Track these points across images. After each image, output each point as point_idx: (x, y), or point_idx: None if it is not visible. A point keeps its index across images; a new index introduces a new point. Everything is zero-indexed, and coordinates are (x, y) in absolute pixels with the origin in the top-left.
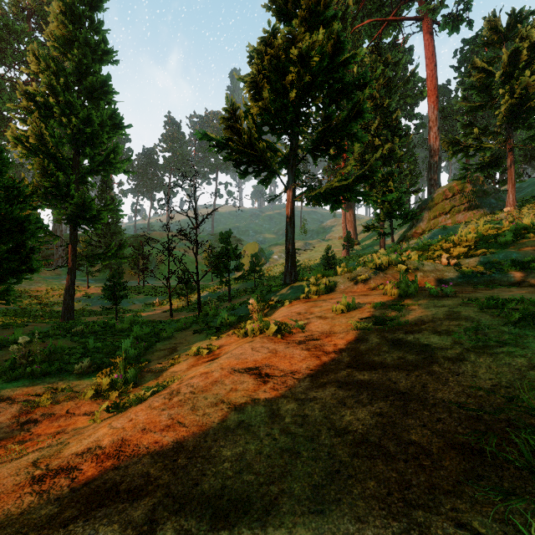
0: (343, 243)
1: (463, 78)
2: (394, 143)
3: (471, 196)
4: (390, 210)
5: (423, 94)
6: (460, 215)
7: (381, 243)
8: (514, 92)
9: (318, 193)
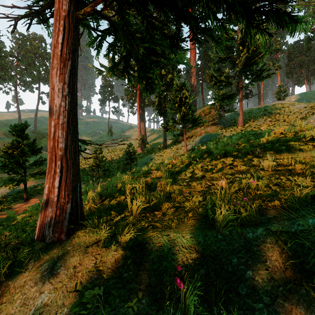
0: (139, 142)
1: (201, 54)
2: (174, 75)
3: (214, 116)
4: (185, 114)
5: (184, 55)
6: (208, 128)
7: (164, 143)
8: (249, 48)
9: (136, 0)
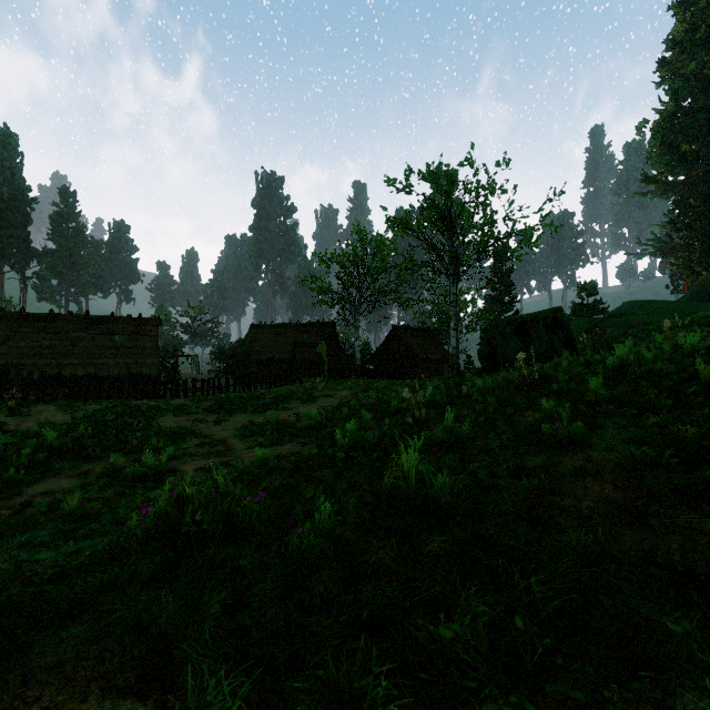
0: None
1: None
2: None
3: None
4: None
5: None
6: None
7: None
8: None
9: None
